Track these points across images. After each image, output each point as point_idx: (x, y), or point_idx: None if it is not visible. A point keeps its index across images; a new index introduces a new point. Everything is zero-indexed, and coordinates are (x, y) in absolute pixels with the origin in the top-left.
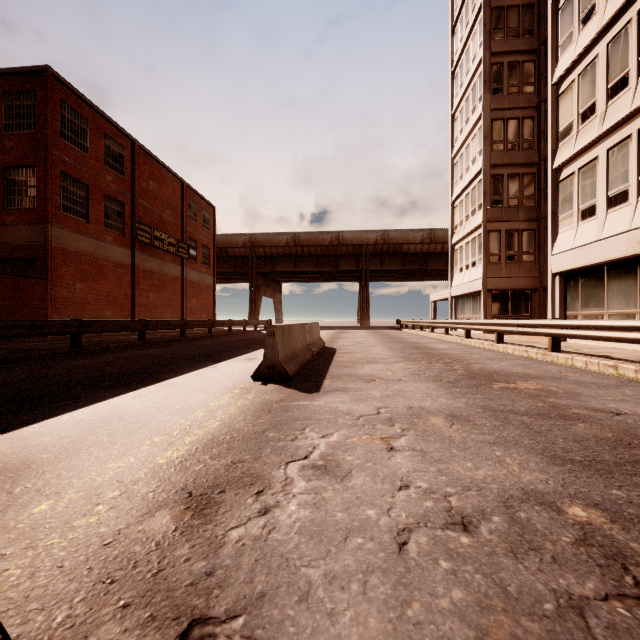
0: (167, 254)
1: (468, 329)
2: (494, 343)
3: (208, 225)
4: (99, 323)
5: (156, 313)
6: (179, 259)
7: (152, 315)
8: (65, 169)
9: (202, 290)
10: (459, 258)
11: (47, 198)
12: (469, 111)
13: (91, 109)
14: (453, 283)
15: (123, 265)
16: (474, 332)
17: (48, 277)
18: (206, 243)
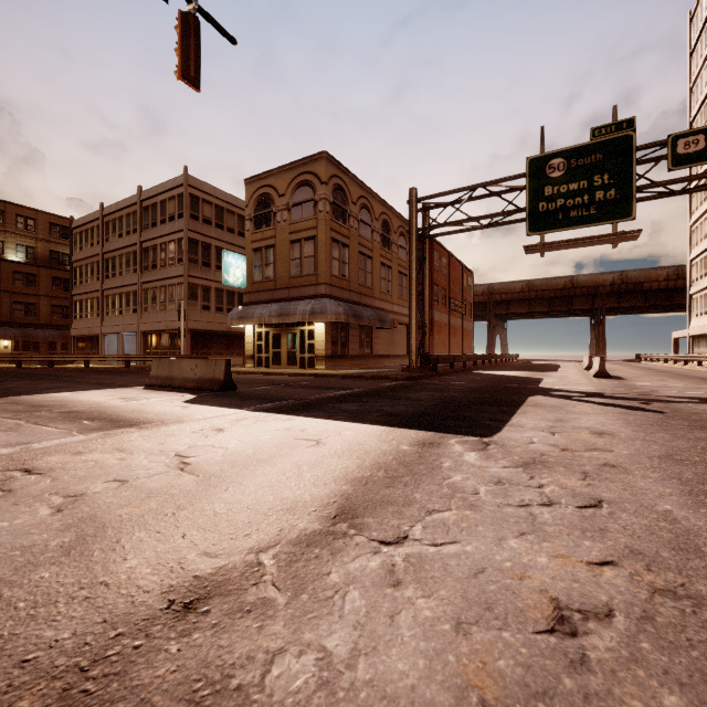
0: (457, 313)
1: (685, 360)
2: (696, 367)
3: (470, 287)
4: (487, 356)
5: (454, 350)
6: (460, 315)
7: (453, 351)
8: (434, 281)
9: (468, 333)
10: (695, 306)
11: (433, 298)
12: (702, 197)
13: (439, 246)
14: (690, 325)
15: (446, 324)
16: (706, 363)
17: (433, 334)
18: (469, 300)
